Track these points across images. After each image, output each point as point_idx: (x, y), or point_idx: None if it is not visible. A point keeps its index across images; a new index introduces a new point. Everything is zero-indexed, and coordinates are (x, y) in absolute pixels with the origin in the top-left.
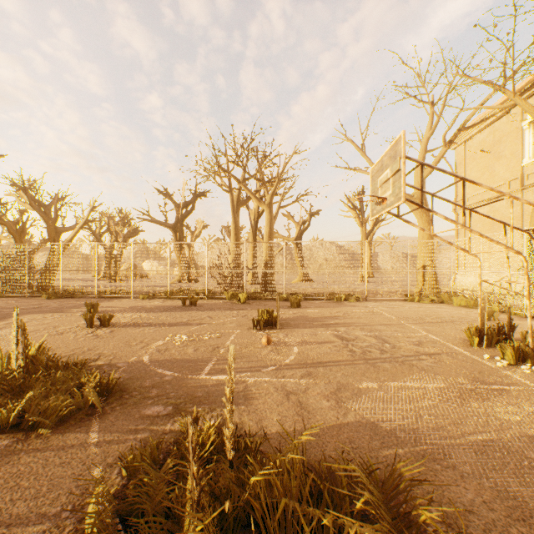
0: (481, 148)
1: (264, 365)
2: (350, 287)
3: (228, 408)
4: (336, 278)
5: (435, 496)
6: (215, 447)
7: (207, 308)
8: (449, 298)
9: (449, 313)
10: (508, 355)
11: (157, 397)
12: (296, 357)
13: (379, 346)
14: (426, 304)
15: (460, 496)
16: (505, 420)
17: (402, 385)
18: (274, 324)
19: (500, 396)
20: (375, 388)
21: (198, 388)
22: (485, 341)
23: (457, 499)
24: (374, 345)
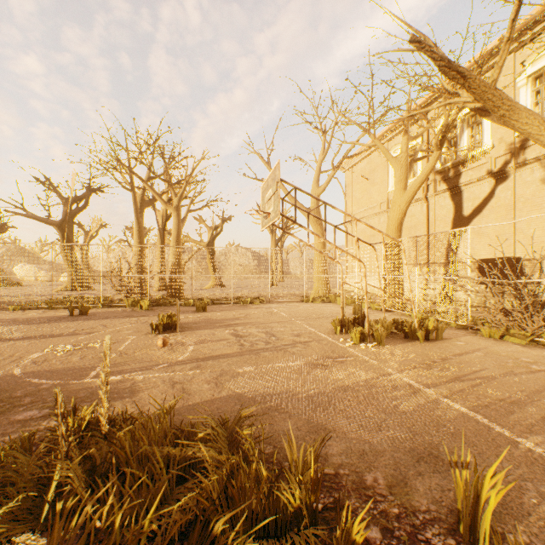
0: (363, 174)
1: (156, 364)
2: (260, 291)
3: (103, 391)
4: (250, 283)
5: (267, 430)
6: (92, 428)
7: (101, 316)
8: (335, 298)
9: (332, 310)
10: (354, 337)
11: (31, 404)
12: (190, 354)
13: (266, 339)
14: (318, 304)
15: (284, 427)
16: (333, 379)
17: (273, 366)
18: (174, 327)
19: (338, 365)
20: (251, 370)
21: (81, 390)
22: (344, 329)
23: (281, 429)
24: (262, 339)
